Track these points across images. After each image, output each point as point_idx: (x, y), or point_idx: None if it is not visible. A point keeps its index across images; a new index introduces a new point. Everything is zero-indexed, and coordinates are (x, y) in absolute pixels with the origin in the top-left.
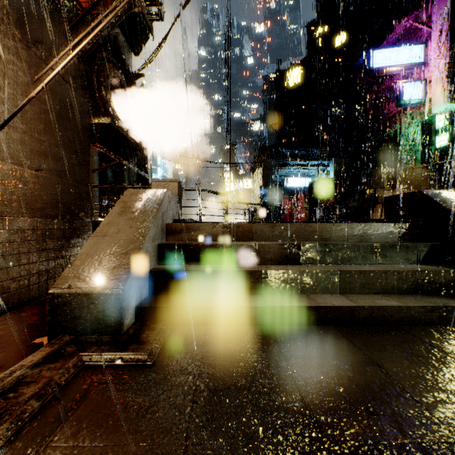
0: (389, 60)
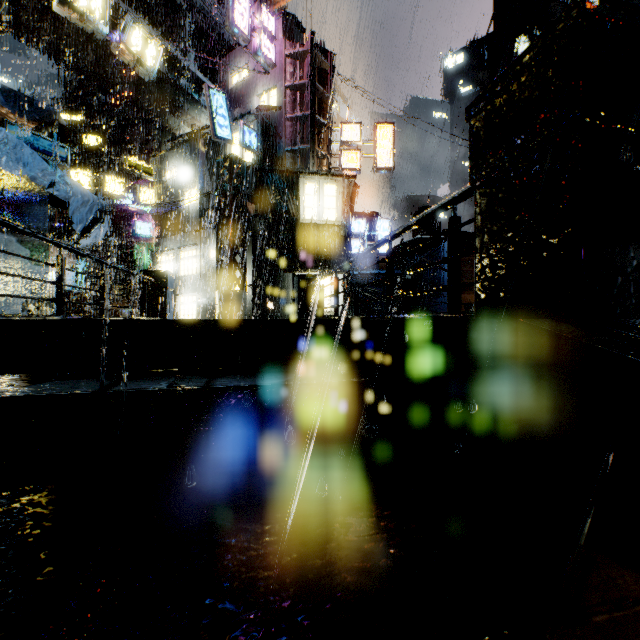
0: (127, 201)
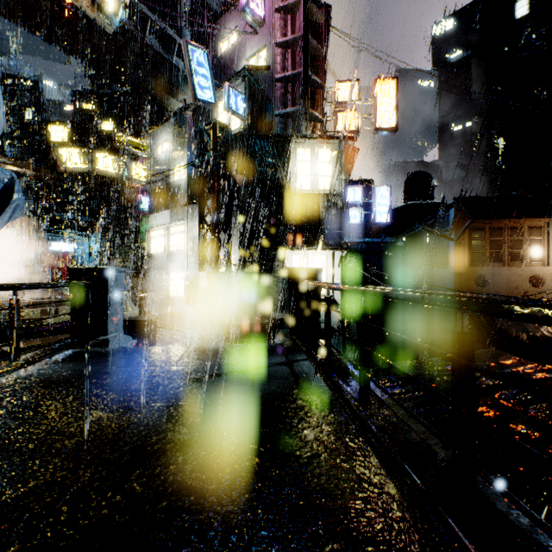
0: None
